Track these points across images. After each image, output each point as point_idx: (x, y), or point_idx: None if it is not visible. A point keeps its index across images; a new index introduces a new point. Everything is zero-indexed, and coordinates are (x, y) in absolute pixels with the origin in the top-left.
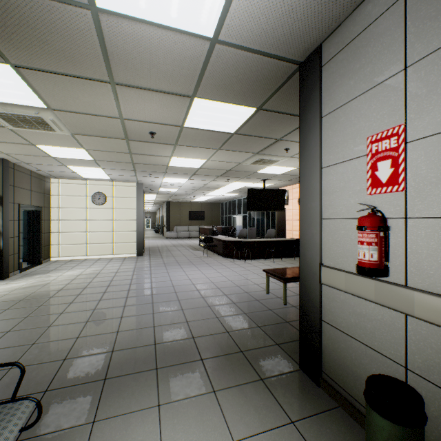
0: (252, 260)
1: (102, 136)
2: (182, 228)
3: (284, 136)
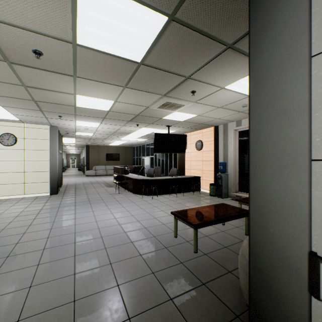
0: (158, 196)
1: None
2: (100, 167)
3: (193, 73)
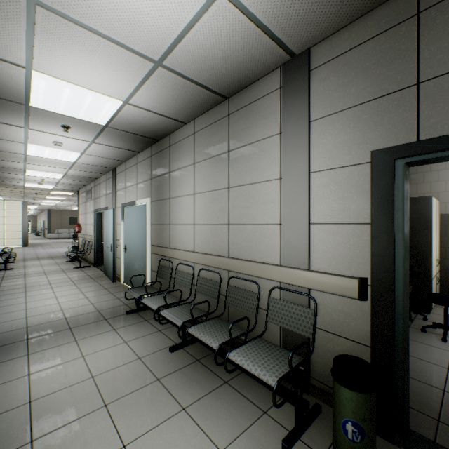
0: None
1: (12, 192)
2: (63, 230)
3: None
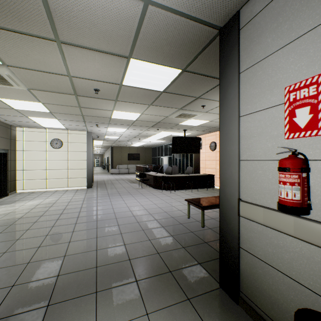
0: (176, 191)
1: (54, 92)
2: (123, 166)
3: (202, 95)
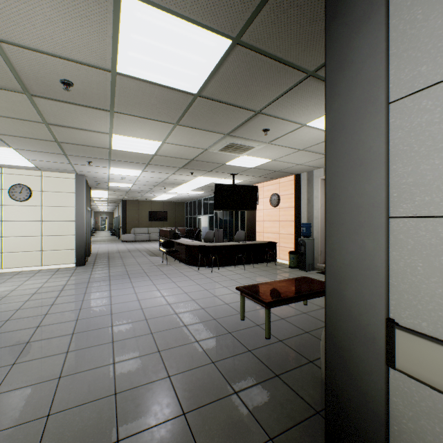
0: (220, 268)
1: None
2: (141, 230)
3: (265, 107)
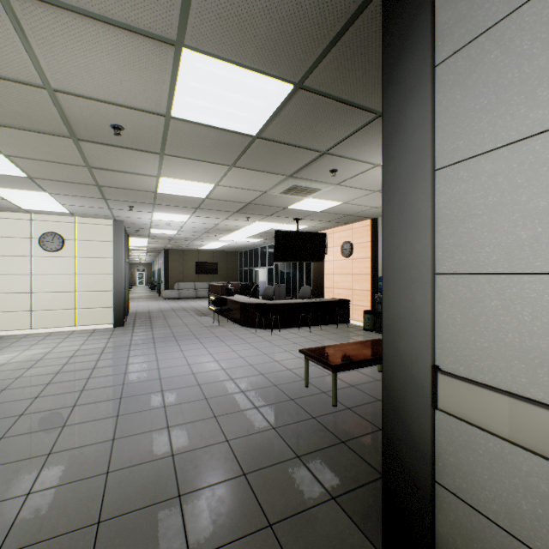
0: (281, 330)
1: (25, 129)
2: (186, 285)
3: (332, 147)
